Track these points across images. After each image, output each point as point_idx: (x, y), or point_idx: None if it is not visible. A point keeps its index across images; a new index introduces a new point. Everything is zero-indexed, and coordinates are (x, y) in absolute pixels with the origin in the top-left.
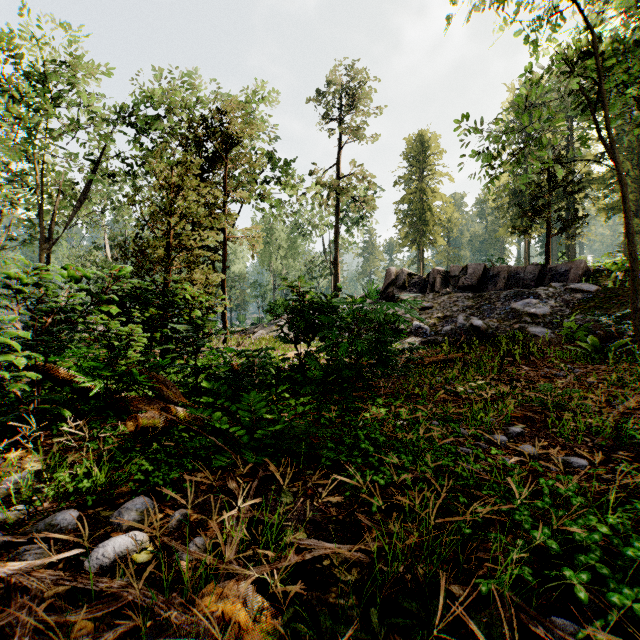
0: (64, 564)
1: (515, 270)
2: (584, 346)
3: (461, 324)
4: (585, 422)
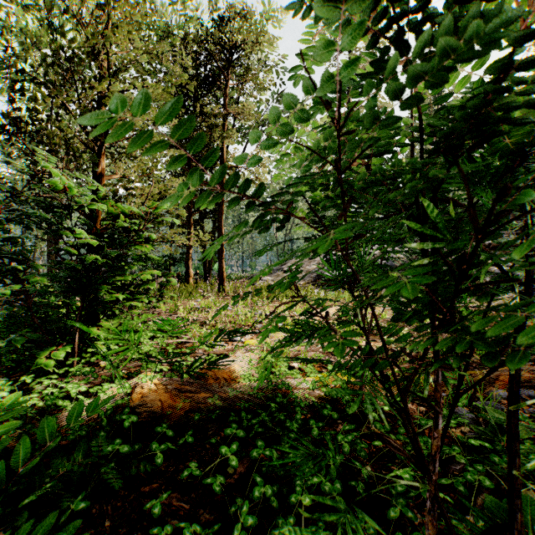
0: None
1: None
2: None
3: None
4: None
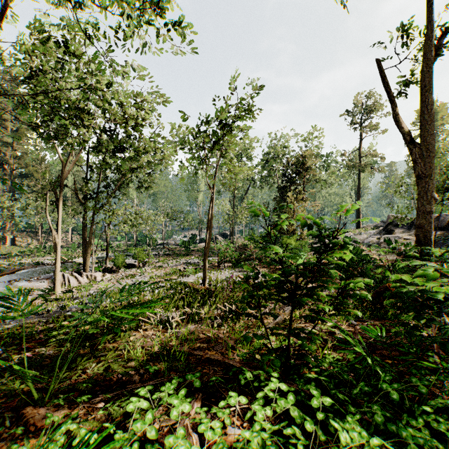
0: None
1: None
2: None
3: None
4: None
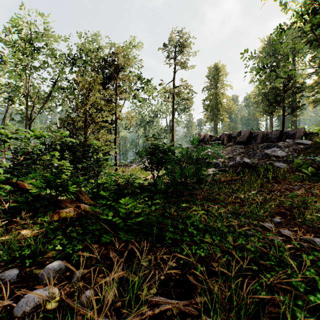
0: (2, 308)
1: (266, 133)
2: (307, 173)
3: (238, 161)
4: (316, 215)
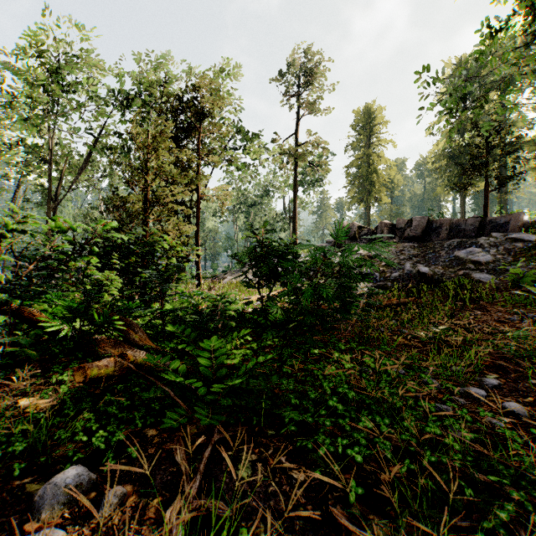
0: None
1: (456, 222)
2: (534, 291)
3: (408, 271)
4: None
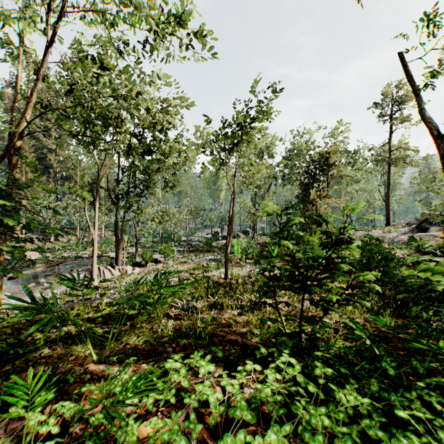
0: None
1: None
2: None
3: None
4: None
